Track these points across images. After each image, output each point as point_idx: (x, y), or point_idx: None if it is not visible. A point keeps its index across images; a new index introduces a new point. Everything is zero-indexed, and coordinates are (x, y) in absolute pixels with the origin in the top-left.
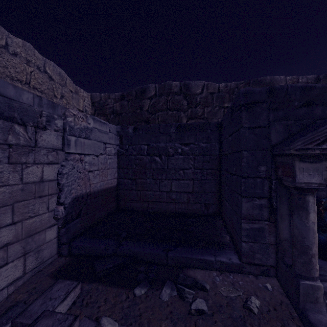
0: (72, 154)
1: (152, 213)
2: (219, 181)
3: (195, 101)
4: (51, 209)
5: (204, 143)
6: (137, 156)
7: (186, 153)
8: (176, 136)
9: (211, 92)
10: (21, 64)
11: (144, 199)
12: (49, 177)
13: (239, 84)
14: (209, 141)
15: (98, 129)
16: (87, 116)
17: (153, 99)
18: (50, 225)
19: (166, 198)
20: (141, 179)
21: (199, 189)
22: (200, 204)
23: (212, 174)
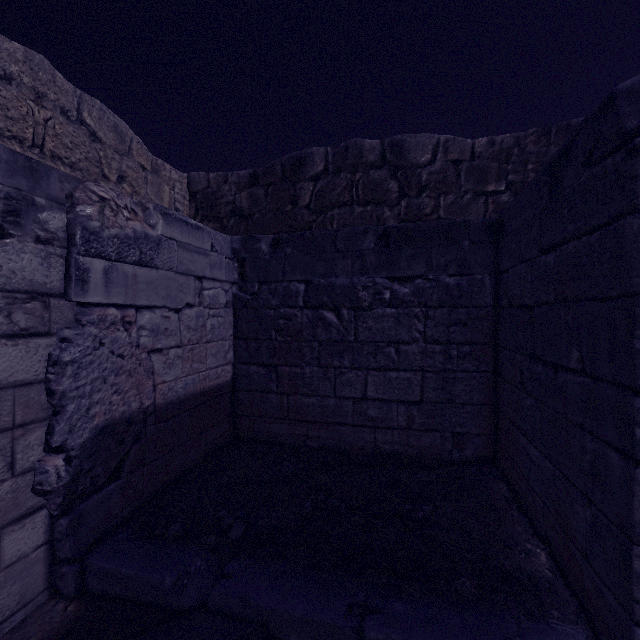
0: (97, 306)
1: (316, 451)
2: (493, 376)
3: (417, 181)
4: (23, 466)
5: (452, 275)
6: (281, 310)
7: (405, 302)
8: (377, 258)
9: (454, 160)
10: (22, 100)
11: (297, 416)
12: (18, 374)
13: (524, 136)
14: (466, 271)
15: (180, 242)
16: (146, 206)
17: (320, 181)
18: (19, 512)
19: (352, 415)
20: (290, 365)
21: (437, 394)
22: (439, 432)
23: (474, 358)
